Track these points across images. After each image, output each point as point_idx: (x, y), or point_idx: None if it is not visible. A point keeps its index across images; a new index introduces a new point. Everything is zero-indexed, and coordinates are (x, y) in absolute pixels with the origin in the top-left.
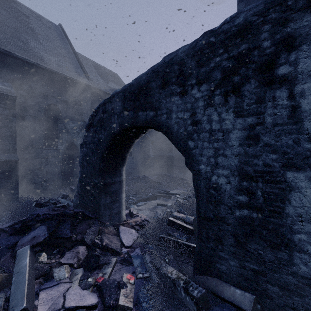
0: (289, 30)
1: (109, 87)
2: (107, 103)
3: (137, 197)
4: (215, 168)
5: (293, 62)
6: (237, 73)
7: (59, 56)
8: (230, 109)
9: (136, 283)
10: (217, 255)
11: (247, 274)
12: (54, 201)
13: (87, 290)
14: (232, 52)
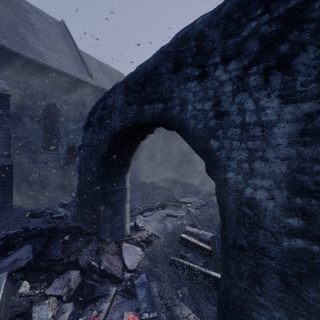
0: None
1: None
2: (107, 97)
3: (143, 206)
4: (251, 177)
5: None
6: (285, 40)
7: (60, 52)
8: (273, 93)
9: None
10: (254, 300)
11: None
12: (50, 211)
13: None
14: (276, 11)
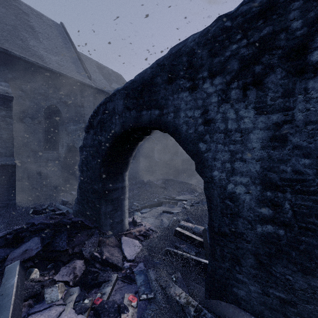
0: None
1: (112, 88)
2: (108, 102)
3: (141, 203)
4: (232, 175)
5: None
6: (258, 62)
7: (59, 55)
8: (249, 105)
9: (139, 305)
10: (234, 277)
11: (272, 303)
12: (53, 208)
13: (82, 314)
14: (252, 37)
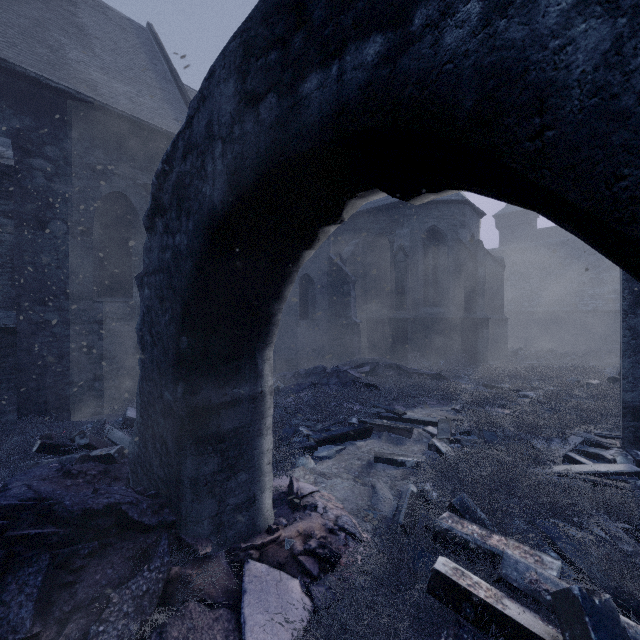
0: None
1: None
2: (196, 111)
3: (317, 430)
4: None
5: None
6: None
7: (137, 83)
8: None
9: None
10: None
11: None
12: (86, 442)
13: None
14: None
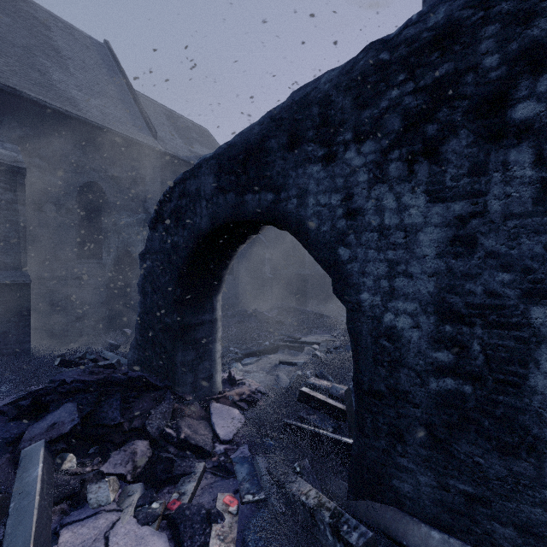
0: (537, 33)
1: (192, 153)
2: (188, 178)
3: (242, 349)
4: (391, 298)
5: (545, 95)
6: (432, 119)
7: (103, 96)
8: (418, 187)
9: (241, 511)
10: (395, 463)
11: (453, 501)
12: (94, 357)
13: (149, 526)
14: (422, 79)
